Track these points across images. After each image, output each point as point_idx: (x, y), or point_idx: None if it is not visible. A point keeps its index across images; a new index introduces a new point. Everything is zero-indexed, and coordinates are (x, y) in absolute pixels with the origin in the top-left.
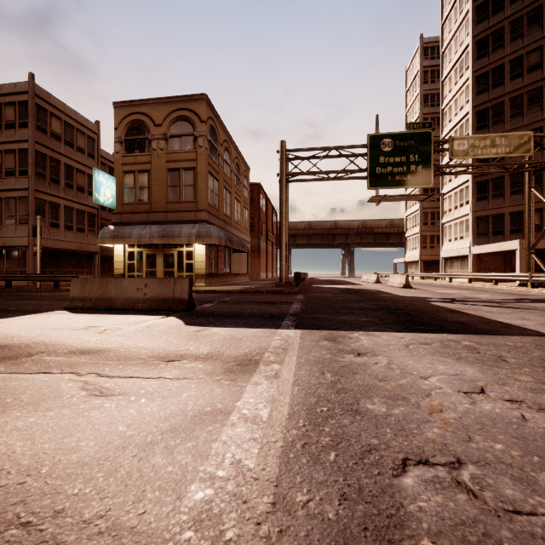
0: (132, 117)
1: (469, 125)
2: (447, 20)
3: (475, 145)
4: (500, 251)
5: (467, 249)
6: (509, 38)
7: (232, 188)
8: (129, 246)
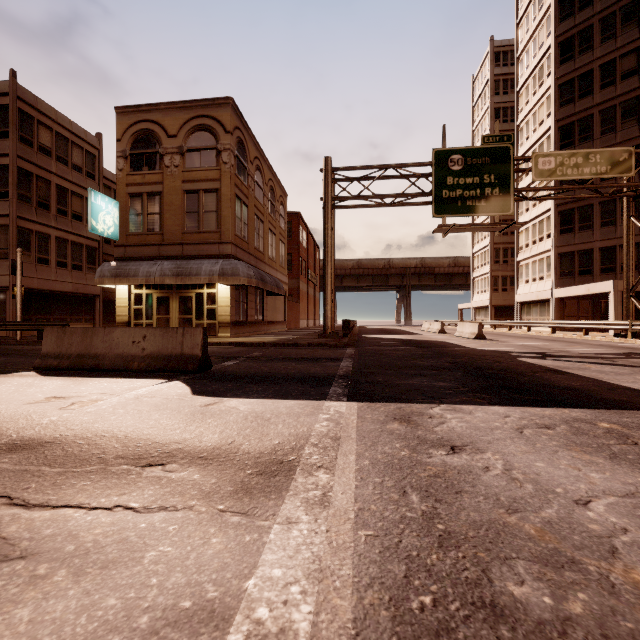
0: (139, 125)
1: (551, 143)
2: (523, 18)
3: (564, 163)
4: (587, 294)
5: (548, 291)
6: (599, 39)
7: (266, 217)
8: (135, 287)
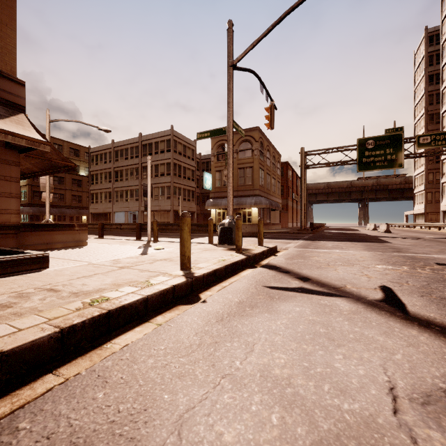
0: (220, 142)
1: None
2: (445, 18)
3: (436, 139)
4: None
5: None
6: None
7: (271, 172)
8: (218, 209)
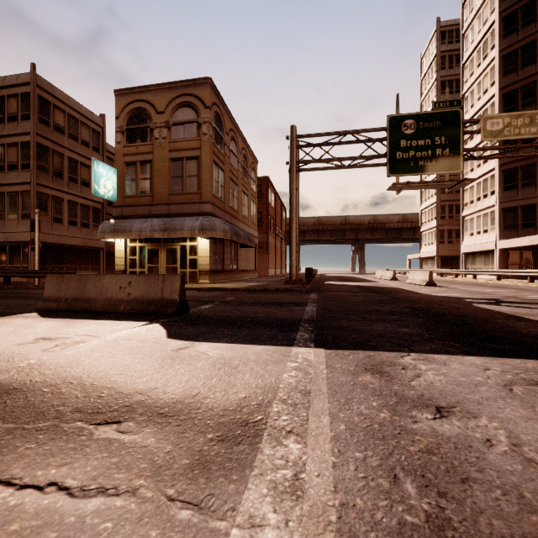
0: (133, 105)
1: (495, 109)
2: None
3: (512, 124)
4: (530, 245)
5: (492, 243)
6: None
7: (239, 180)
8: (130, 241)
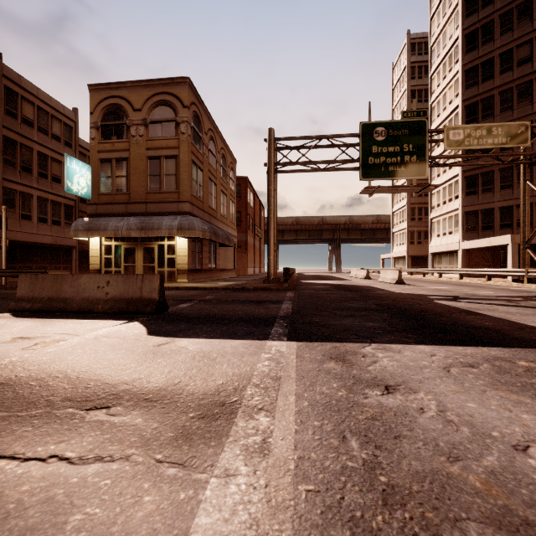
0: (109, 100)
1: (458, 119)
2: (435, 14)
3: (471, 135)
4: (489, 246)
5: (456, 244)
6: (499, 31)
7: (218, 180)
8: (105, 239)
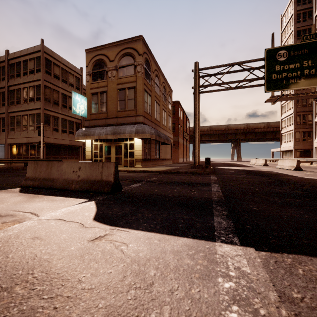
0: (96, 57)
1: None
2: None
3: None
4: None
5: None
6: None
7: (161, 102)
8: (94, 141)
